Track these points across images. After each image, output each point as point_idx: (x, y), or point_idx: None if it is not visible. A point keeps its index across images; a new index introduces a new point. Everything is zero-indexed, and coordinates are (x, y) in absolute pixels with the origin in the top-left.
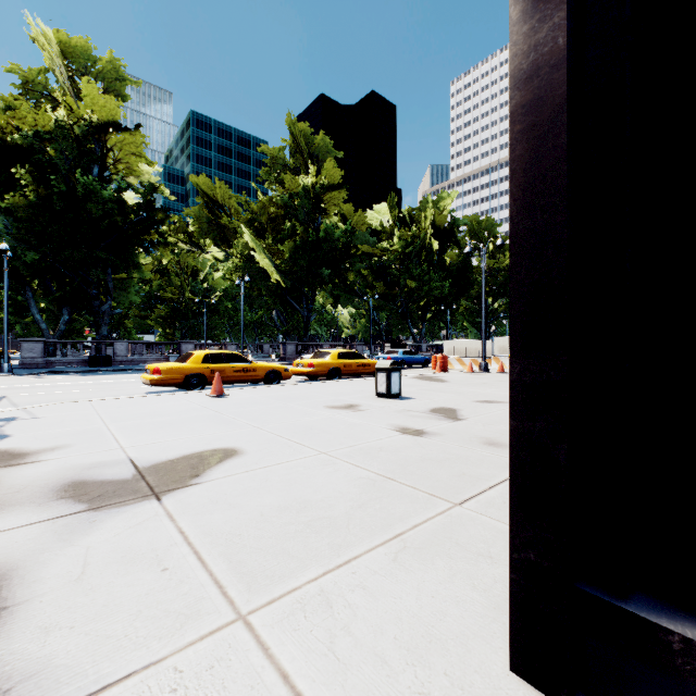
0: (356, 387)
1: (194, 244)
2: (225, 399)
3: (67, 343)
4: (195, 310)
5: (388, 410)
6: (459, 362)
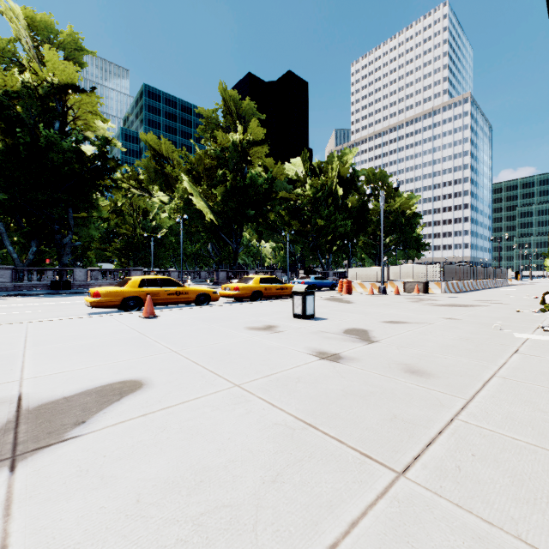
0: (275, 308)
1: (144, 189)
2: (155, 320)
3: (33, 270)
4: (145, 243)
5: (304, 331)
6: (360, 286)
